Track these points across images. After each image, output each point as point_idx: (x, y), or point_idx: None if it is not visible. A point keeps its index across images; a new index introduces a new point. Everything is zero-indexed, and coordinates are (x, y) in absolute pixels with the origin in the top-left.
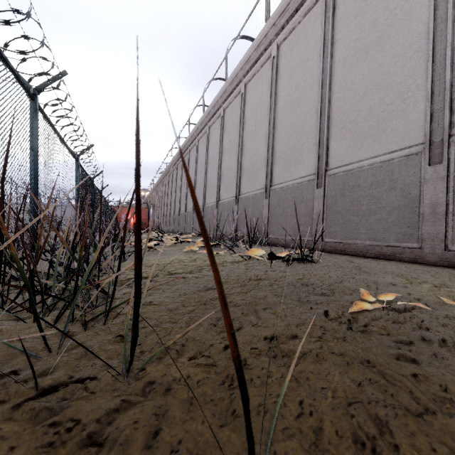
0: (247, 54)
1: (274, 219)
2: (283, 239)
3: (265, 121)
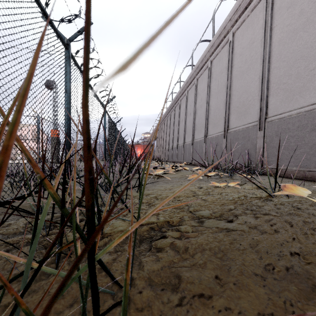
0: (236, 4)
1: (271, 149)
2: (284, 169)
3: (257, 59)
